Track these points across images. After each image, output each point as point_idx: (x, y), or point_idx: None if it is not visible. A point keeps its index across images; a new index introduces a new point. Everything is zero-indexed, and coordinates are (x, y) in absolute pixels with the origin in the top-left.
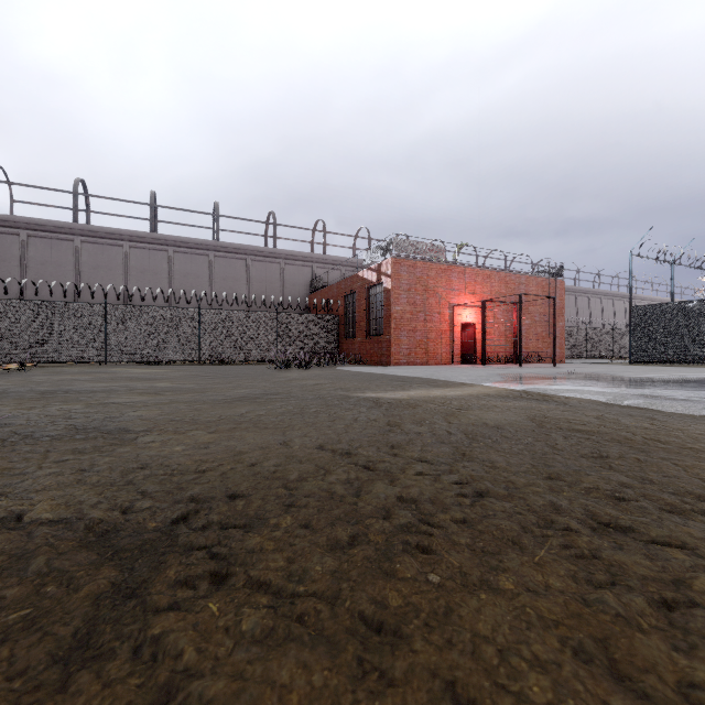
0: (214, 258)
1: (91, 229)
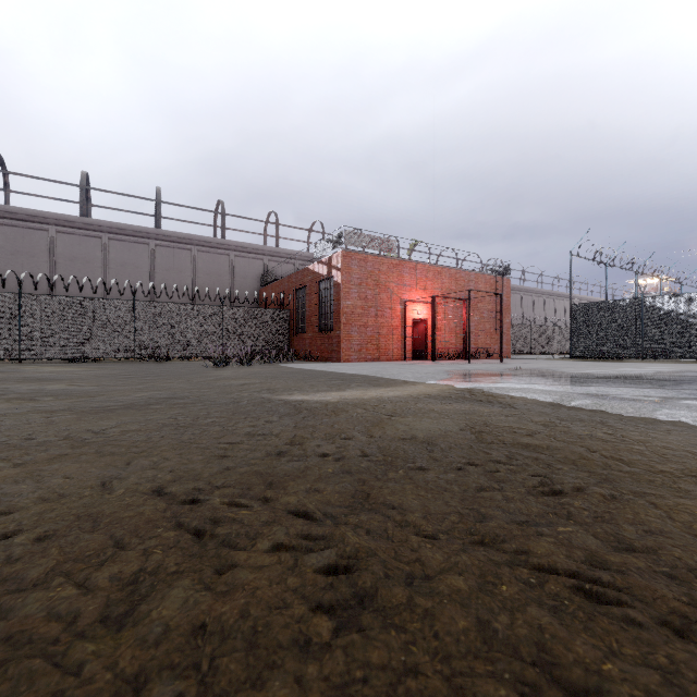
0: (155, 247)
1: (9, 210)
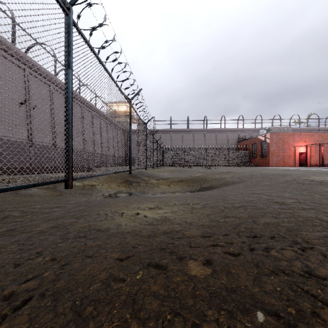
0: (205, 134)
1: (174, 130)
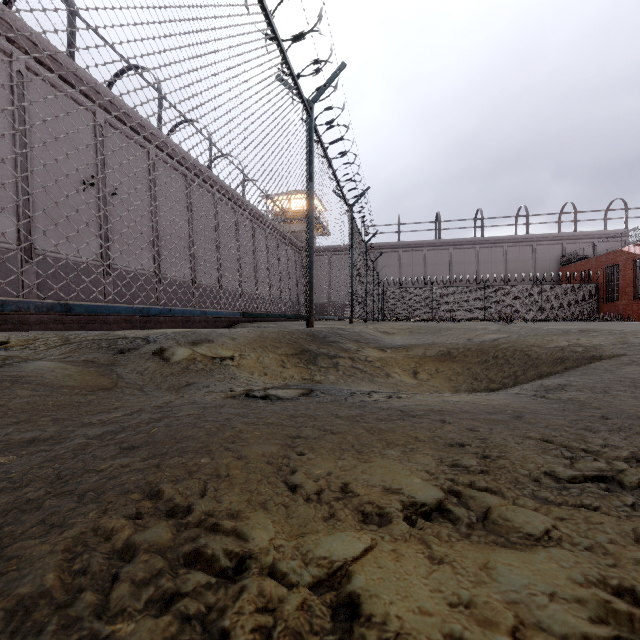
0: (479, 249)
1: (407, 243)
